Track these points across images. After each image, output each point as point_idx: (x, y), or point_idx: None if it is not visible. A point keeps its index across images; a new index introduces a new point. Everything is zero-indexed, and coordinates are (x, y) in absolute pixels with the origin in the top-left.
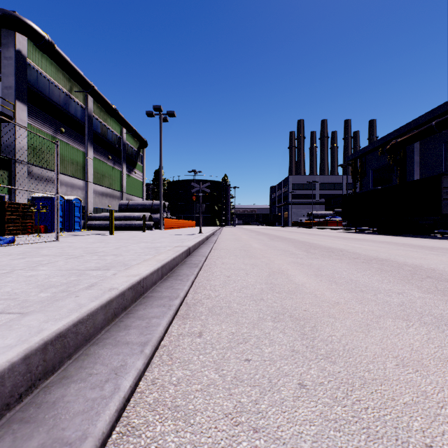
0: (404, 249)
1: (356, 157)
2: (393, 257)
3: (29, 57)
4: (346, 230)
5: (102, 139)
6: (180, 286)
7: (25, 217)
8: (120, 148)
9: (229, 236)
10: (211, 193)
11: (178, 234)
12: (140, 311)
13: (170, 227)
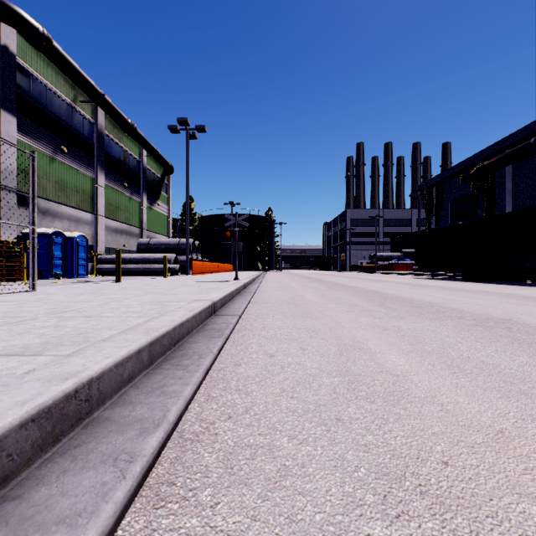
0: (517, 302)
1: (431, 185)
2: (515, 317)
3: (19, 55)
4: (420, 276)
5: (116, 162)
6: (177, 386)
7: (11, 259)
8: (139, 174)
9: (273, 283)
10: (252, 230)
11: (208, 280)
12: (44, 484)
13: (200, 271)
